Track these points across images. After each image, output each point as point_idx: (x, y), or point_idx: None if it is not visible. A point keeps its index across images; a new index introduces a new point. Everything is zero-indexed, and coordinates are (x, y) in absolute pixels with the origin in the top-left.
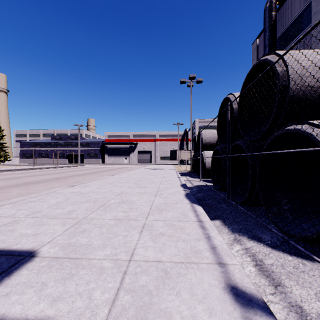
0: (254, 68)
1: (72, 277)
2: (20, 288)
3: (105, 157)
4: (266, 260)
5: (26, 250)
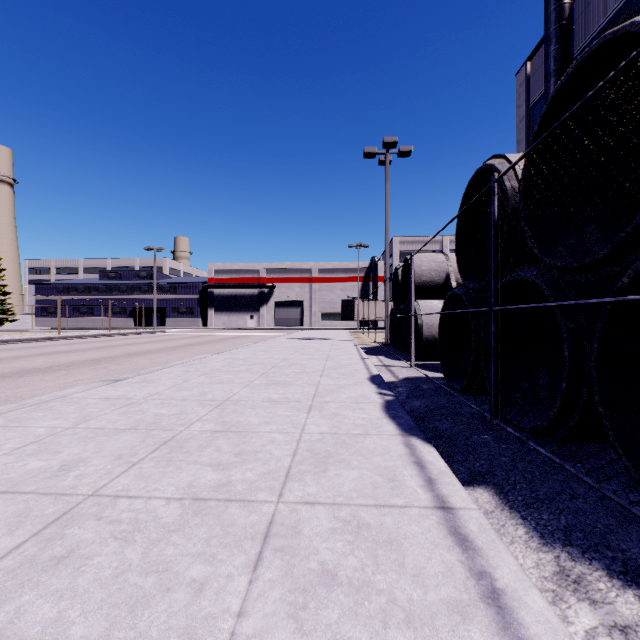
0: (580, 67)
1: None
2: None
3: (210, 314)
4: None
5: None
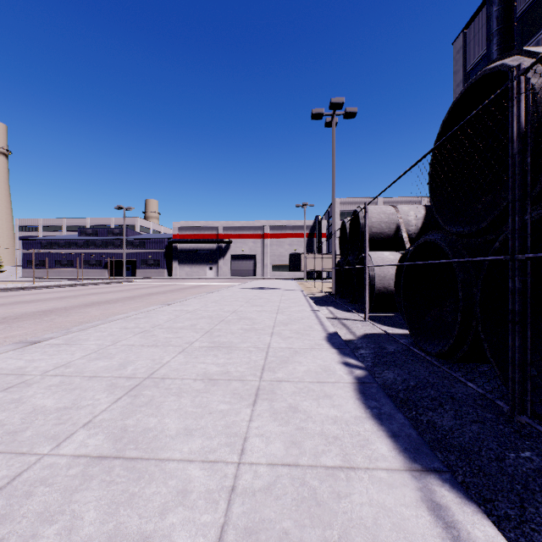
0: None
1: None
2: None
3: (174, 266)
4: None
5: None
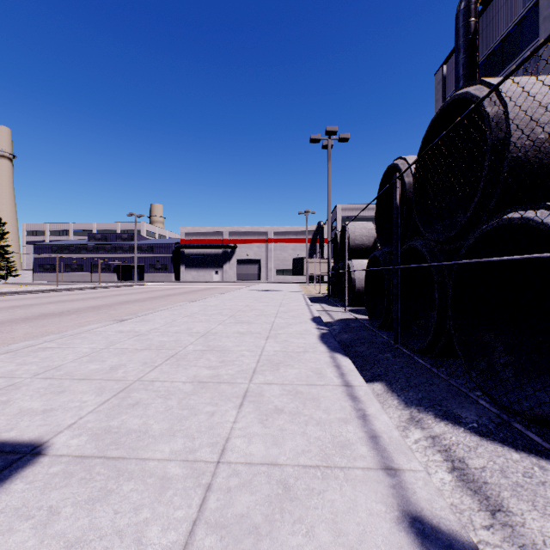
0: (444, 110)
1: (108, 496)
2: (7, 520)
3: (181, 270)
4: (472, 460)
5: (27, 442)
